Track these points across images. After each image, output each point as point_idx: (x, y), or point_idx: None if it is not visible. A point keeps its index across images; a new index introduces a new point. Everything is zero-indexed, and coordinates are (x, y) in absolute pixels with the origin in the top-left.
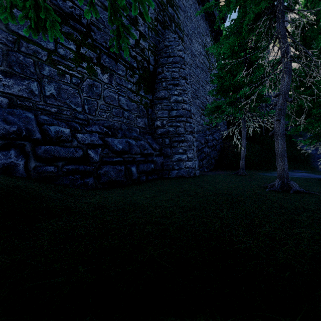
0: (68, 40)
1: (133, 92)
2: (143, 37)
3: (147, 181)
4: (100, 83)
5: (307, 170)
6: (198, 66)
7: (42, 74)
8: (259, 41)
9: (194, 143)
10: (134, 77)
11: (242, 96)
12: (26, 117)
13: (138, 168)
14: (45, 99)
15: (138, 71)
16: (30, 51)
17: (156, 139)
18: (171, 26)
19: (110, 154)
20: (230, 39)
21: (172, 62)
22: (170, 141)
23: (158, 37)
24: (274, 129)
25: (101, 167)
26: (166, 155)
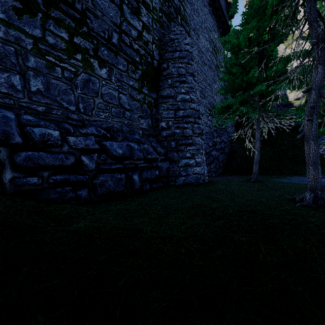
0: (59, 27)
1: (135, 90)
2: (147, 29)
3: (151, 191)
4: (97, 78)
5: (324, 175)
6: (206, 63)
7: (27, 66)
8: (275, 33)
9: (203, 146)
10: (136, 73)
11: (255, 94)
12: (3, 117)
13: (140, 176)
14: (30, 95)
15: (141, 67)
16: (10, 37)
17: (161, 142)
18: (177, 18)
19: (108, 161)
20: (251, 24)
21: (178, 57)
22: (177, 144)
23: (163, 30)
24: (285, 130)
25: (97, 176)
26: (172, 160)
